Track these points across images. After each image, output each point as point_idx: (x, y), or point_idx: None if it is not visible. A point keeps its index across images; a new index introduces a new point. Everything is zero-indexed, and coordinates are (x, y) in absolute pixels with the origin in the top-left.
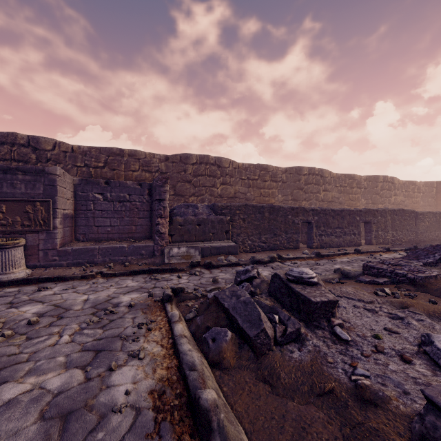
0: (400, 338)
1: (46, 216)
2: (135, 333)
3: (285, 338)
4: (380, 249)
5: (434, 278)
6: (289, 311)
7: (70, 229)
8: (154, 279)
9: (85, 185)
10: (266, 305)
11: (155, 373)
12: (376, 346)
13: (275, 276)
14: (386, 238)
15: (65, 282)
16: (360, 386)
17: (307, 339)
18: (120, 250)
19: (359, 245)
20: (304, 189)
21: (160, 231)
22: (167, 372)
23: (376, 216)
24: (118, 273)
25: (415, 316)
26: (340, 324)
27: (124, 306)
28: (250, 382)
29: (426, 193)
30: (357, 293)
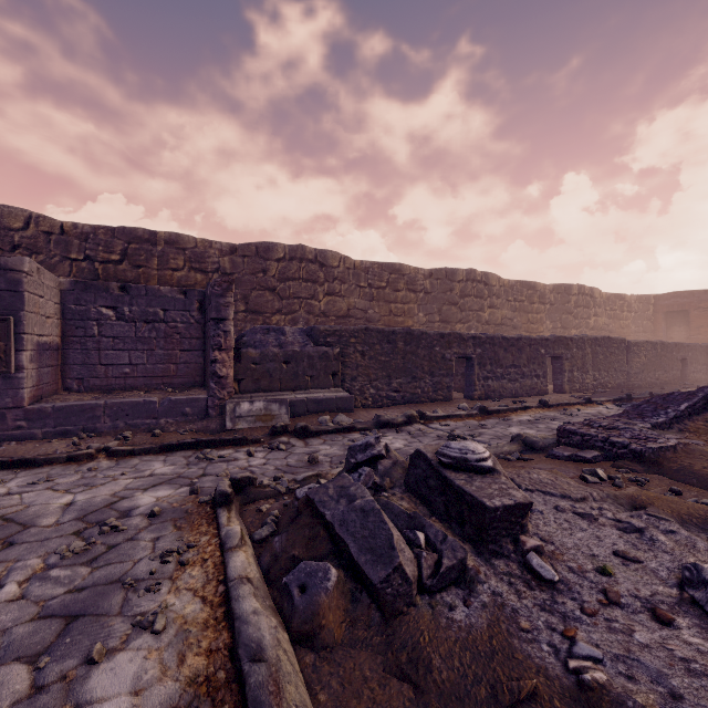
0: (643, 572)
1: (2, 348)
2: (153, 572)
3: (439, 580)
4: (576, 400)
5: (672, 450)
6: (444, 520)
7: (53, 371)
8: (204, 459)
9: (83, 291)
10: (402, 511)
11: (183, 666)
12: (606, 592)
13: (418, 456)
14: (585, 381)
15: (34, 470)
16: (588, 687)
17: (479, 580)
18: (146, 407)
19: (544, 394)
20: (460, 305)
21: (219, 374)
22: (208, 661)
23: (570, 347)
24: (139, 449)
25: (660, 524)
26: (536, 547)
27: (140, 515)
28: (373, 679)
29: (639, 312)
30: (558, 483)
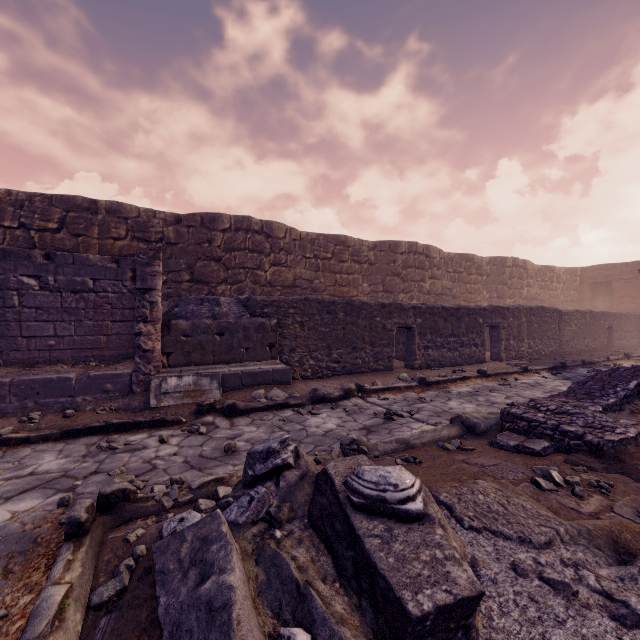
0: None
1: None
2: None
3: None
4: (513, 369)
5: (634, 443)
6: (352, 589)
7: None
8: (107, 448)
9: (1, 259)
10: (290, 576)
11: None
12: None
13: (325, 479)
14: (521, 349)
15: None
16: None
17: None
18: (60, 385)
19: (482, 362)
20: (402, 276)
21: (144, 348)
22: None
23: (507, 316)
24: (36, 436)
25: None
26: None
27: None
28: None
29: (567, 283)
30: (512, 510)
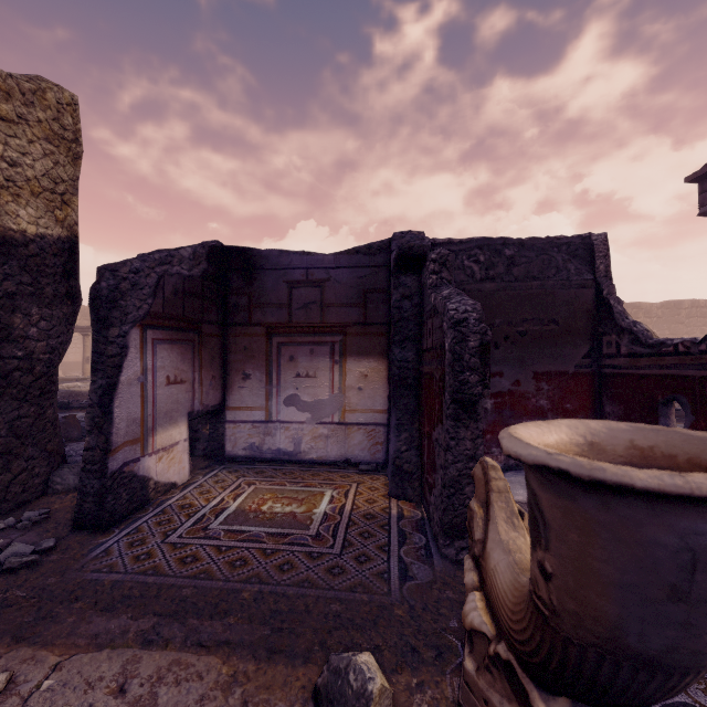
0: None
1: None
2: None
3: None
4: None
5: None
6: None
7: None
8: None
9: None
10: None
11: None
12: None
13: None
14: None
15: None
16: None
17: None
18: None
19: None
20: (685, 323)
21: None
22: None
23: None
24: None
25: None
26: None
27: None
28: None
29: None
30: None
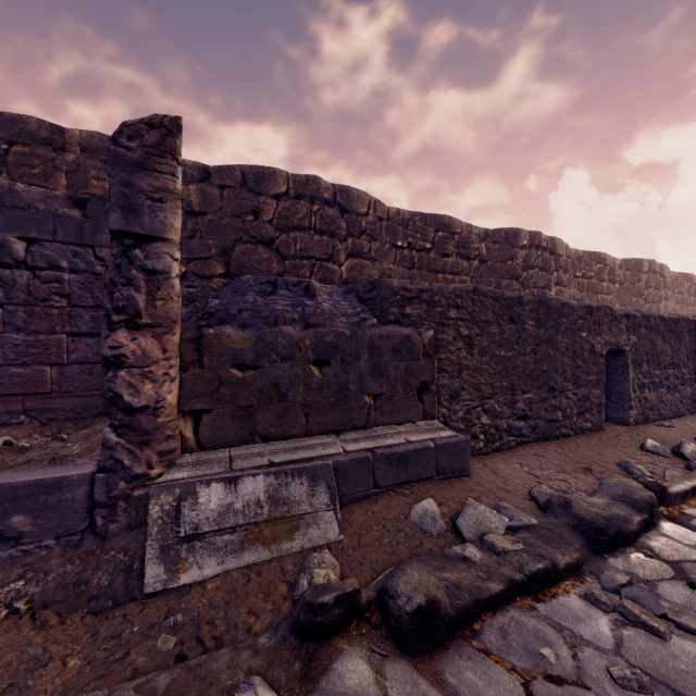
0: None
1: None
2: None
3: None
4: None
5: None
6: None
7: None
8: None
9: None
10: None
11: None
12: None
13: None
14: None
15: None
16: None
17: None
18: None
19: None
20: (523, 279)
21: (128, 402)
22: None
23: None
24: None
25: None
26: None
27: None
28: None
29: None
30: None
